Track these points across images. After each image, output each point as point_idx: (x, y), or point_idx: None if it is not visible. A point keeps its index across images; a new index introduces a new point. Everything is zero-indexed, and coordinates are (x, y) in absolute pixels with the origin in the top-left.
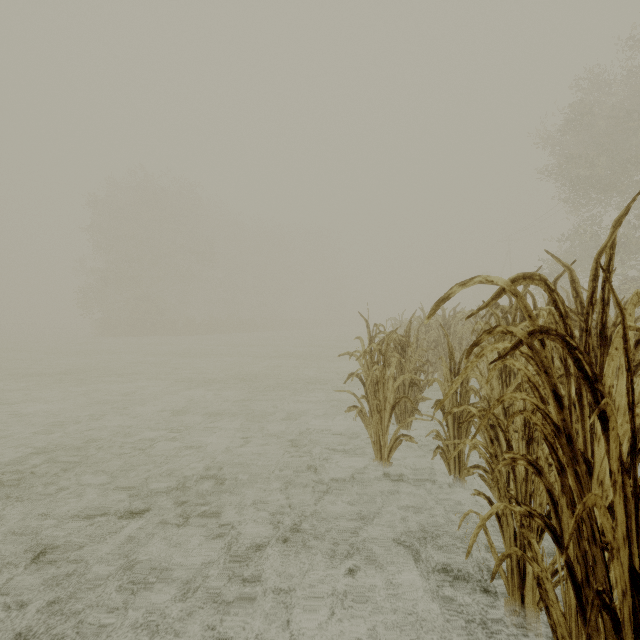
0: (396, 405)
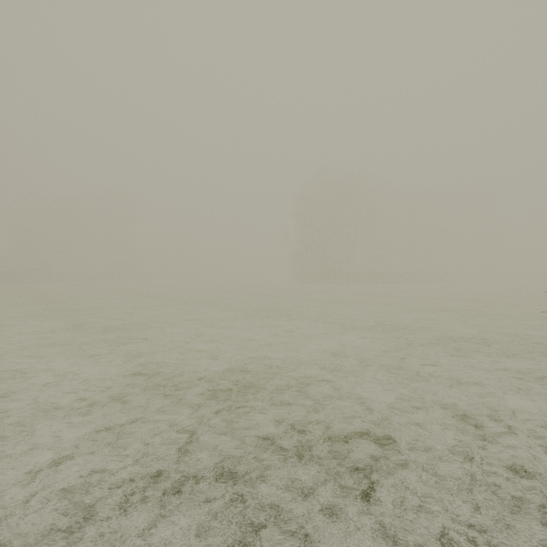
0: None
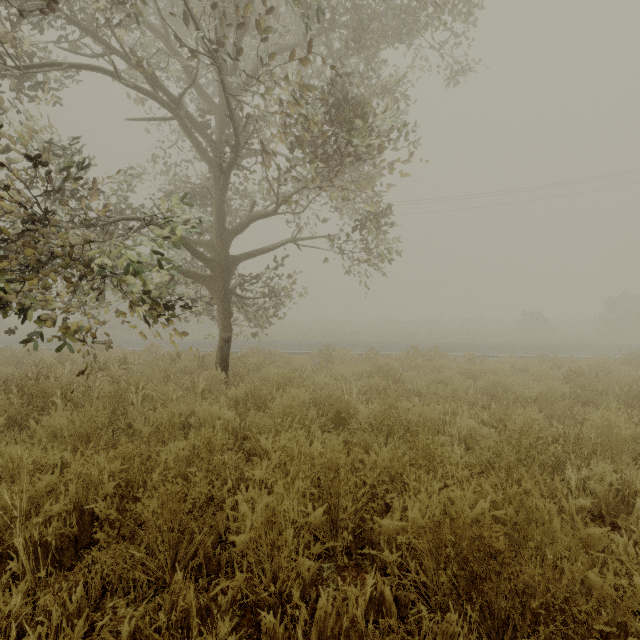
0: None
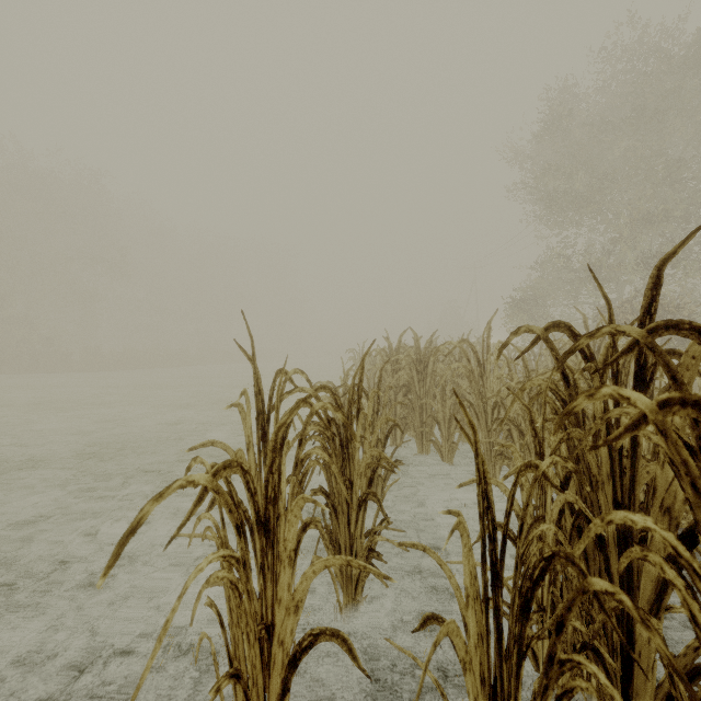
0: (302, 657)
